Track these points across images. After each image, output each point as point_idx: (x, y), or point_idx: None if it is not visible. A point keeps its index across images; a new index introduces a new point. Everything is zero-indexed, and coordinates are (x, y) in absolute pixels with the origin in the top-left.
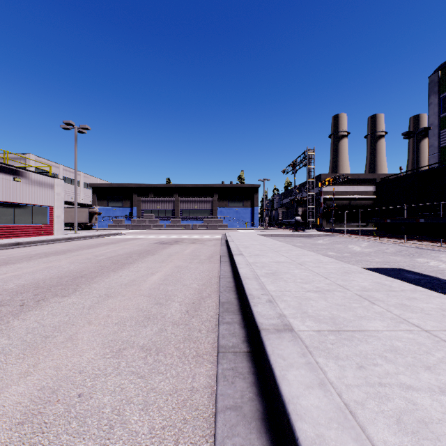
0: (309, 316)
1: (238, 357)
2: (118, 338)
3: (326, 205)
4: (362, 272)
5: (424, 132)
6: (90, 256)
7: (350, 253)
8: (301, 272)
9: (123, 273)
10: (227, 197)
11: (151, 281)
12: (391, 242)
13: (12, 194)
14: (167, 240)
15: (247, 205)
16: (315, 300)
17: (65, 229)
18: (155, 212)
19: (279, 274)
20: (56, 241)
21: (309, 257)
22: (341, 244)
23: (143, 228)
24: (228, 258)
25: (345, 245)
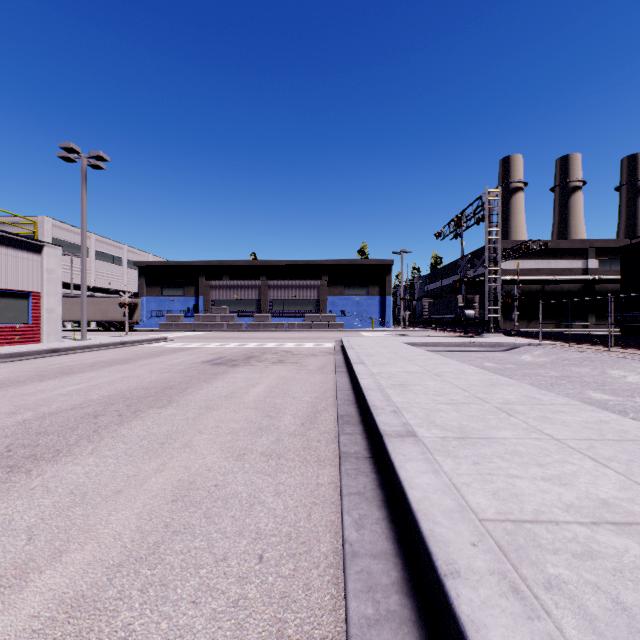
0: None
1: None
2: None
3: (503, 291)
4: None
5: None
6: (2, 408)
7: None
8: None
9: None
10: (342, 280)
11: None
12: None
13: None
14: (233, 355)
15: (373, 292)
16: None
17: (93, 330)
18: (231, 304)
19: None
20: (22, 356)
21: None
22: (586, 367)
23: (212, 328)
24: (361, 432)
25: (599, 370)
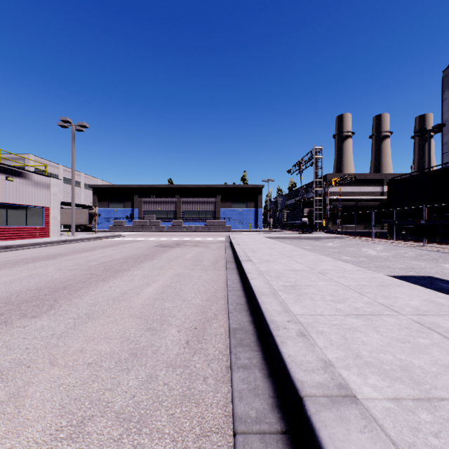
0: (367, 365)
1: (270, 448)
2: (85, 394)
3: (332, 206)
4: (401, 285)
5: (438, 129)
6: (82, 261)
7: (366, 257)
8: (326, 284)
9: (114, 283)
10: (230, 198)
11: (145, 295)
12: (409, 246)
13: (4, 194)
14: (168, 243)
15: (250, 206)
16: (362, 330)
17: (65, 231)
18: (157, 214)
19: (301, 288)
20: (50, 244)
21: (328, 264)
22: (354, 248)
23: (145, 229)
24: (234, 264)
25: (359, 248)
